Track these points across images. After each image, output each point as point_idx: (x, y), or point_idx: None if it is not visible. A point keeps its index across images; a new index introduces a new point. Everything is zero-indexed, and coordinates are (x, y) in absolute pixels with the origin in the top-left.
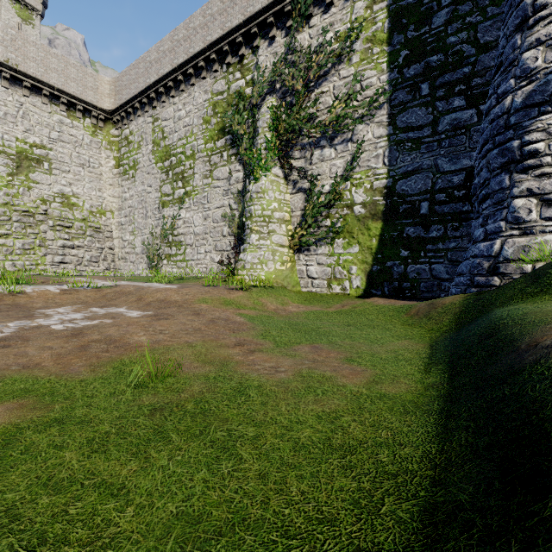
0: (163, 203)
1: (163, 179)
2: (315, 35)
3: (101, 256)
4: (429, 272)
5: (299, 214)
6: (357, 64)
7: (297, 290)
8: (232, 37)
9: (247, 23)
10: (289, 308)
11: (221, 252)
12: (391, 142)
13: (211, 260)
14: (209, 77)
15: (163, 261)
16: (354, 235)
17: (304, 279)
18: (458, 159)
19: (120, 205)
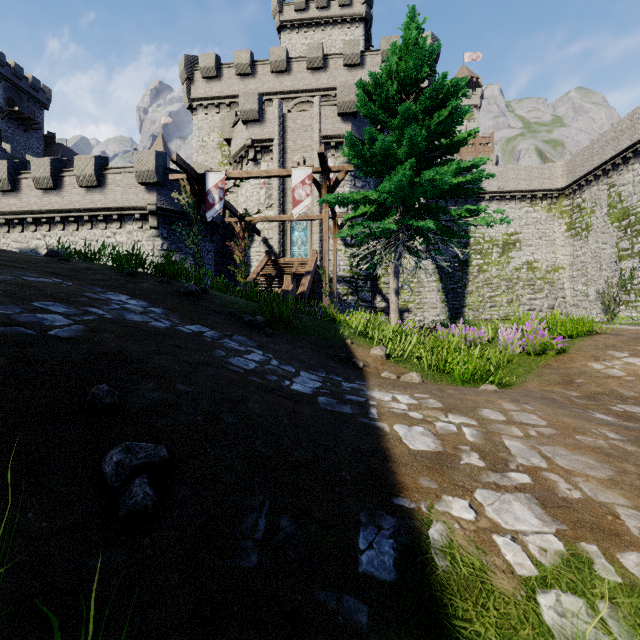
0: (619, 257)
1: (619, 237)
2: None
3: (555, 304)
4: None
5: None
6: None
7: None
8: None
9: None
10: None
11: None
12: None
13: None
14: None
15: (619, 307)
16: None
17: None
18: None
19: (571, 262)
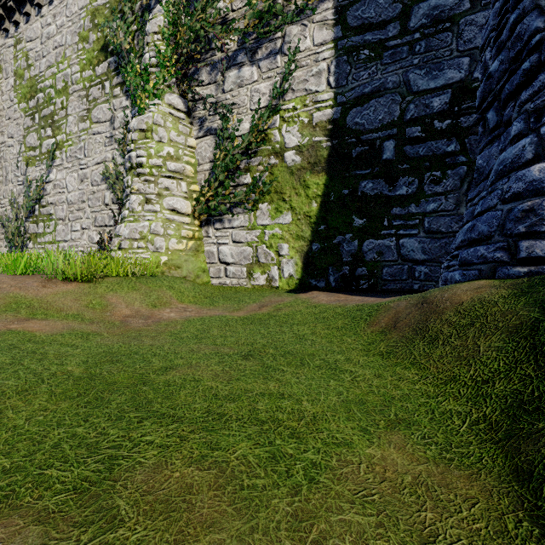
0: (27, 159)
1: (27, 126)
2: None
3: None
4: (395, 250)
5: (208, 167)
6: None
7: (205, 282)
8: None
9: None
10: (162, 312)
11: (102, 228)
12: (339, 51)
13: (89, 240)
14: None
15: (27, 244)
16: (285, 196)
17: (215, 265)
18: (440, 71)
19: None
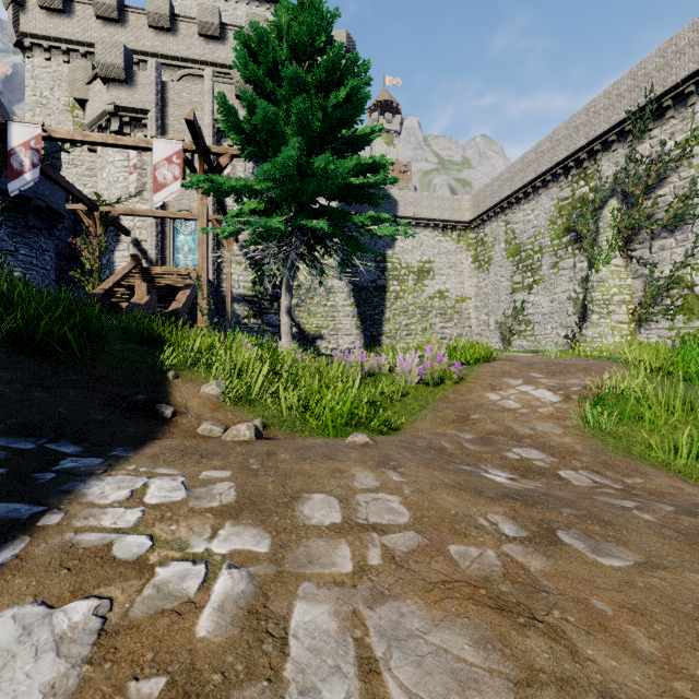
0: (513, 289)
1: (513, 271)
2: (655, 145)
3: (463, 333)
4: None
5: (640, 295)
6: (697, 166)
7: None
8: (576, 156)
9: (589, 144)
10: None
11: (566, 328)
12: None
13: (557, 334)
14: (555, 186)
15: (513, 336)
16: (694, 311)
17: None
18: None
19: (476, 293)
